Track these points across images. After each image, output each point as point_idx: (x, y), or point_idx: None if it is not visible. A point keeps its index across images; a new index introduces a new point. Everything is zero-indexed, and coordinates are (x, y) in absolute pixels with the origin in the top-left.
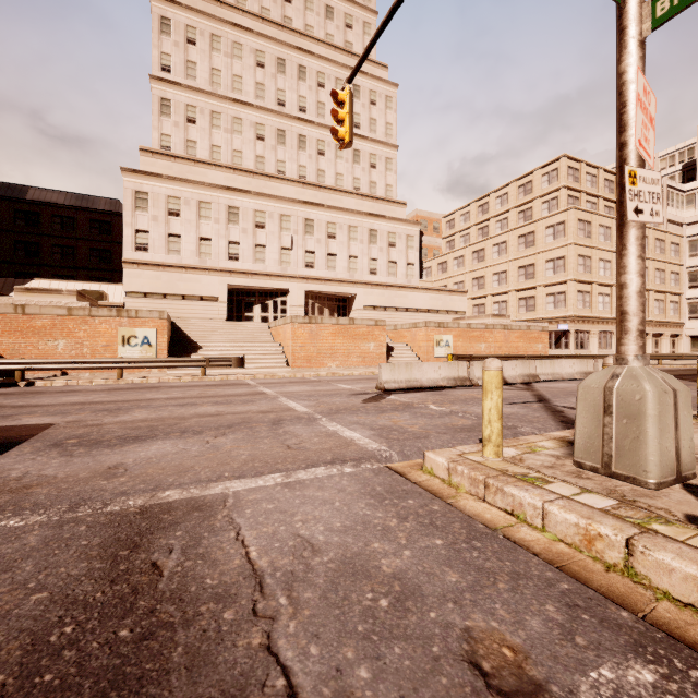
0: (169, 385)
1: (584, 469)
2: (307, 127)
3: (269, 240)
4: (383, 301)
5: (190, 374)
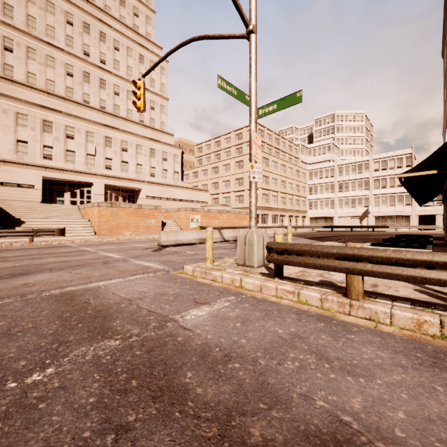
0: (6, 249)
1: (239, 265)
2: (106, 74)
3: (78, 148)
4: (159, 194)
5: (18, 241)
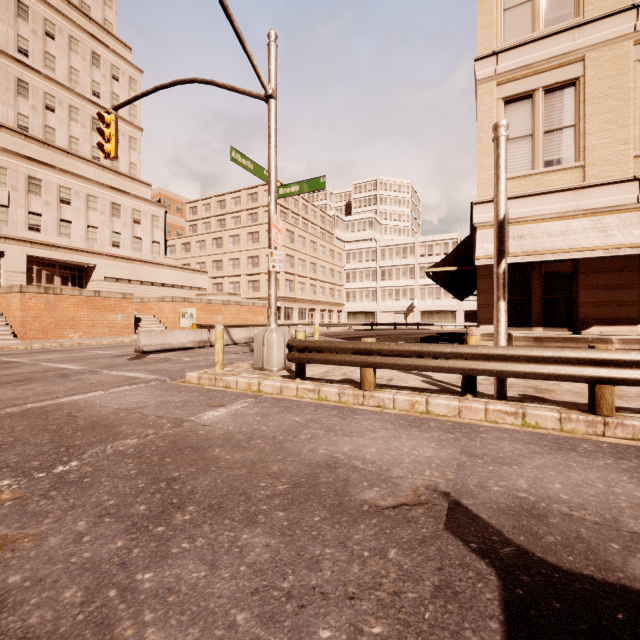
0: None
1: (256, 370)
2: (29, 73)
3: None
4: (127, 274)
5: None
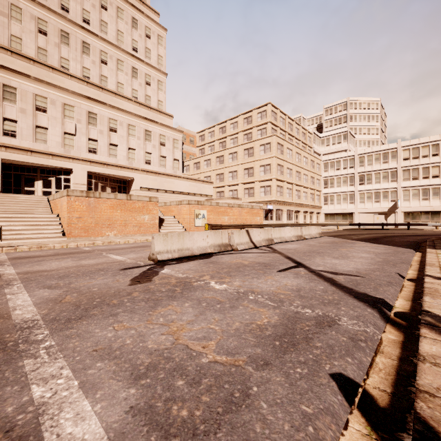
0: None
1: None
2: (90, 37)
3: (51, 124)
4: (156, 185)
5: None
